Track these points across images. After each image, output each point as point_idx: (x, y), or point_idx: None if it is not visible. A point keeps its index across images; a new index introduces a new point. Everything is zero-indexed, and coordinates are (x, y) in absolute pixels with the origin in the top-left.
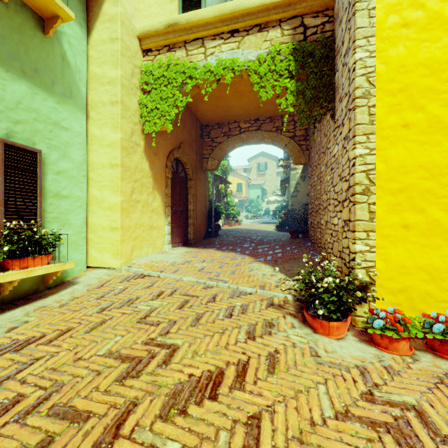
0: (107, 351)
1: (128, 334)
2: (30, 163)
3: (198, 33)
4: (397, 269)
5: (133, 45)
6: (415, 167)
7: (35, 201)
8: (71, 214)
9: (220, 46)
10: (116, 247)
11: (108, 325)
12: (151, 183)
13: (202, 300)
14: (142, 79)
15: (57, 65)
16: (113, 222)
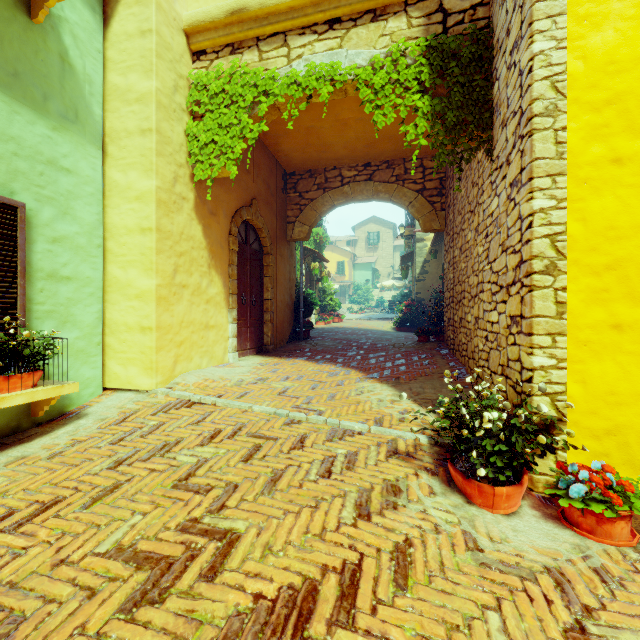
0: (114, 546)
1: (155, 510)
2: (5, 224)
3: (278, 24)
4: (604, 396)
5: (176, 42)
6: (633, 229)
7: (13, 285)
8: (77, 306)
9: (311, 45)
10: (149, 358)
11: (122, 493)
12: (206, 258)
13: (283, 446)
14: (191, 96)
15: (52, 69)
16: (144, 318)
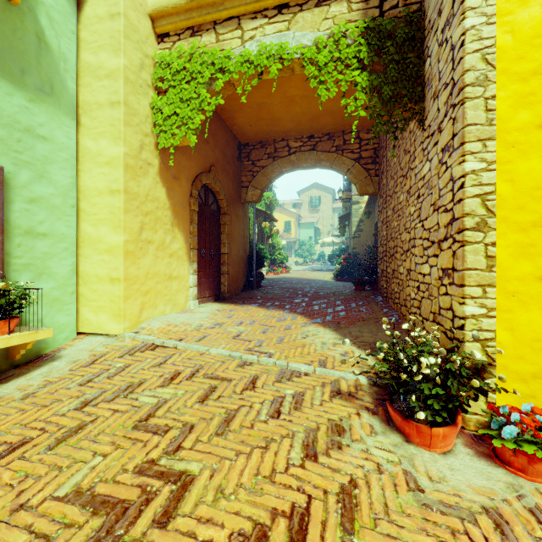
0: (73, 489)
1: (115, 451)
2: None
3: (232, 9)
4: (530, 343)
5: (142, 25)
6: None
7: None
8: (53, 259)
9: (262, 27)
10: (117, 306)
11: (86, 434)
12: (169, 217)
13: (236, 387)
14: (155, 74)
15: (29, 46)
16: (113, 270)
